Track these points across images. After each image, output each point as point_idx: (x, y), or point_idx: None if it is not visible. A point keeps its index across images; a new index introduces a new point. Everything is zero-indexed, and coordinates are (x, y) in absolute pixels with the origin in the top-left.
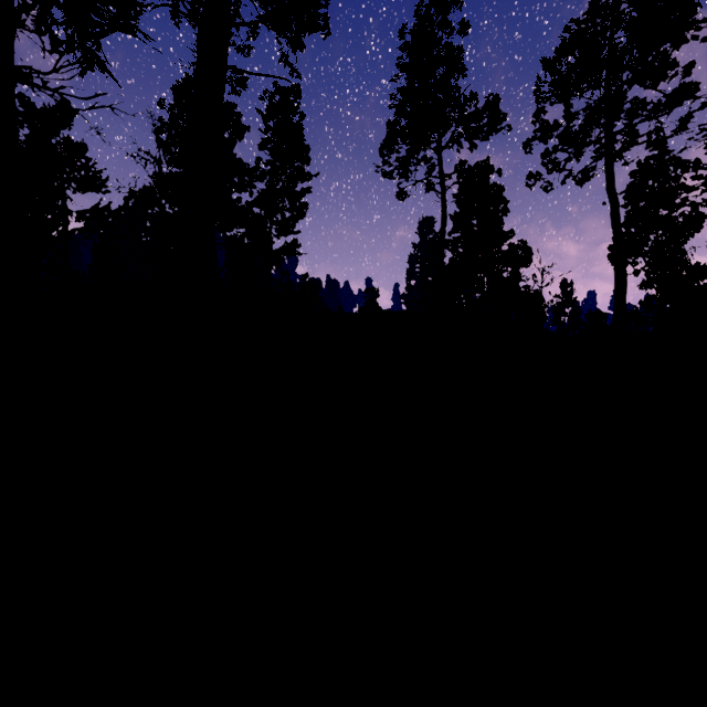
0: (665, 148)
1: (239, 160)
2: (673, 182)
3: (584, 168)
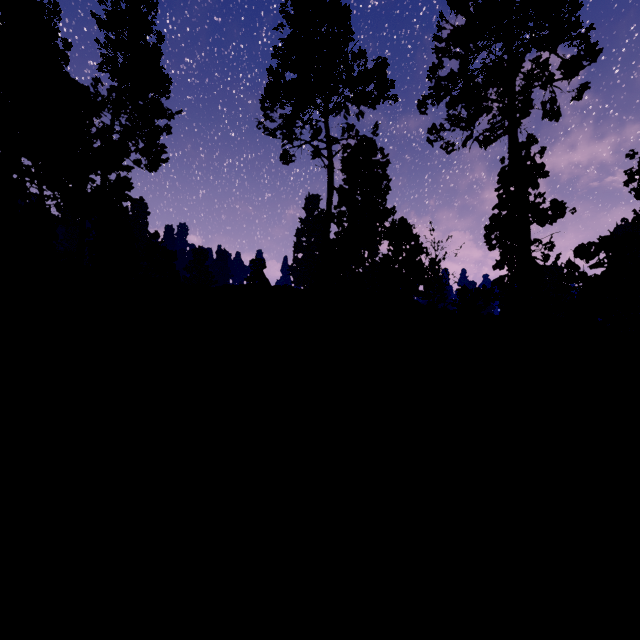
0: (532, 137)
1: (60, 72)
2: (538, 170)
3: (491, 126)
